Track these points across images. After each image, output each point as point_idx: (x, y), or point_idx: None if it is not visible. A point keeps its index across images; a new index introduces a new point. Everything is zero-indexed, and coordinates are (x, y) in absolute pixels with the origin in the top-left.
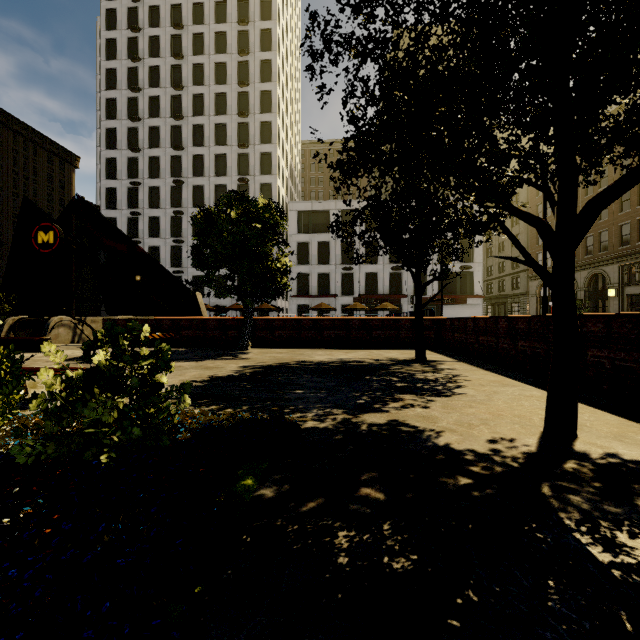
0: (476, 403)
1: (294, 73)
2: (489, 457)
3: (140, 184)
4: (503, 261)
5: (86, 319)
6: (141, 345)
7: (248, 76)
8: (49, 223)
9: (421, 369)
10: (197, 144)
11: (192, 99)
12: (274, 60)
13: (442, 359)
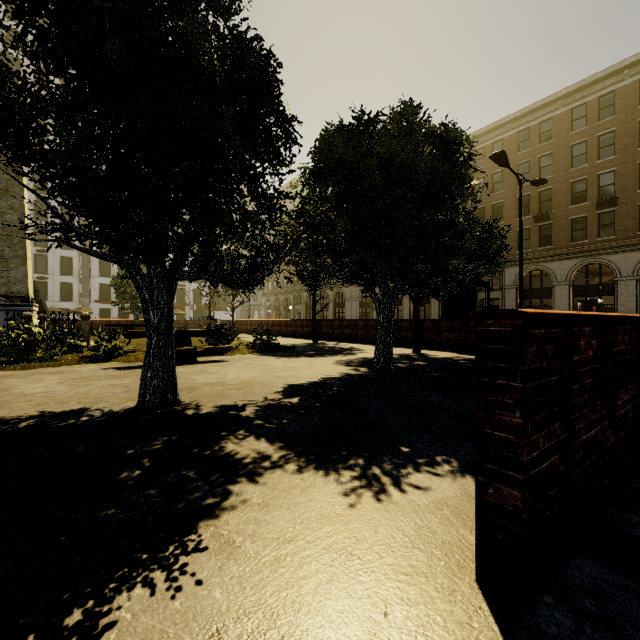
0: None
1: None
2: None
3: None
4: None
5: None
6: None
7: None
8: None
9: None
10: None
11: None
12: None
13: None
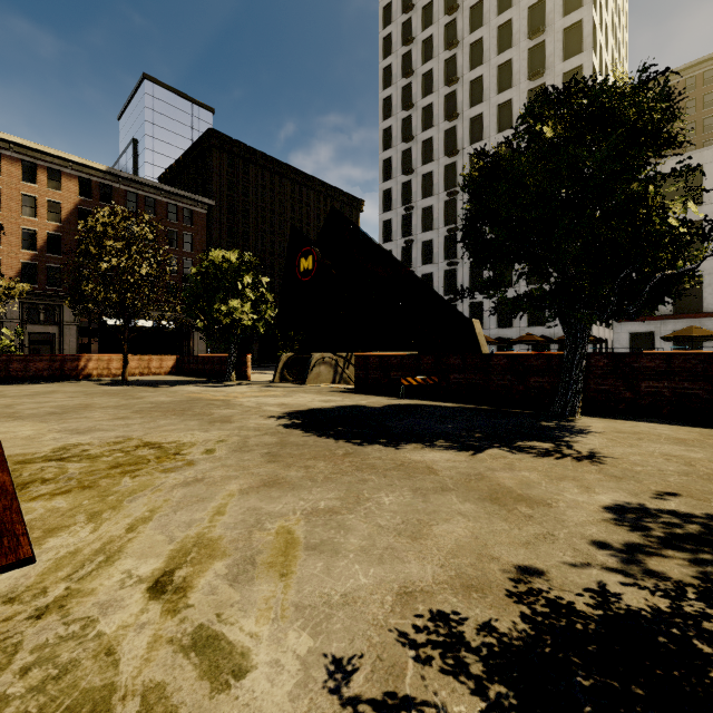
0: None
1: None
2: None
3: (413, 208)
4: None
5: (352, 356)
6: (395, 392)
7: (543, 19)
8: (308, 247)
9: None
10: (474, 141)
11: (468, 88)
12: None
13: None
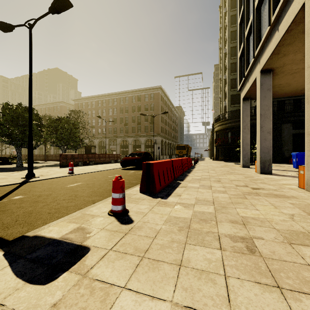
0: None
1: None
2: None
3: None
4: None
5: None
6: None
7: None
8: None
9: None
10: None
11: None
12: None
13: None
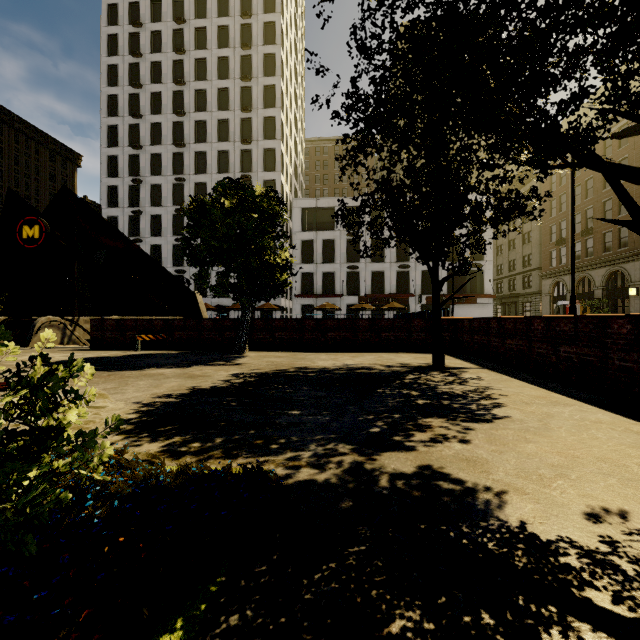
0: (531, 434)
1: (298, 68)
2: (609, 561)
3: (141, 182)
4: (514, 259)
5: (79, 319)
6: (131, 347)
7: (251, 70)
8: (34, 217)
9: (442, 379)
10: (199, 141)
11: (194, 95)
12: (278, 54)
13: (463, 365)
